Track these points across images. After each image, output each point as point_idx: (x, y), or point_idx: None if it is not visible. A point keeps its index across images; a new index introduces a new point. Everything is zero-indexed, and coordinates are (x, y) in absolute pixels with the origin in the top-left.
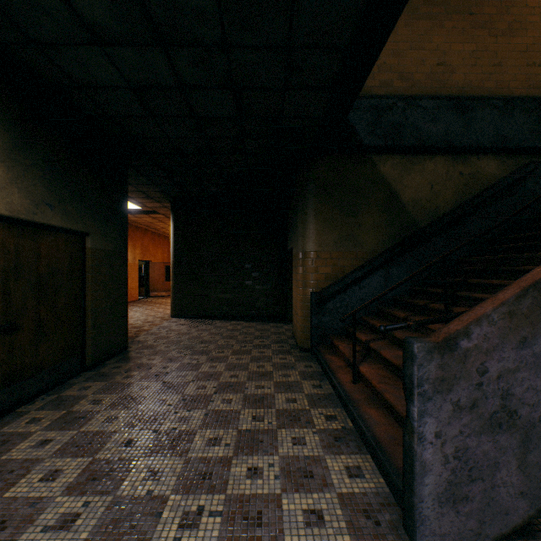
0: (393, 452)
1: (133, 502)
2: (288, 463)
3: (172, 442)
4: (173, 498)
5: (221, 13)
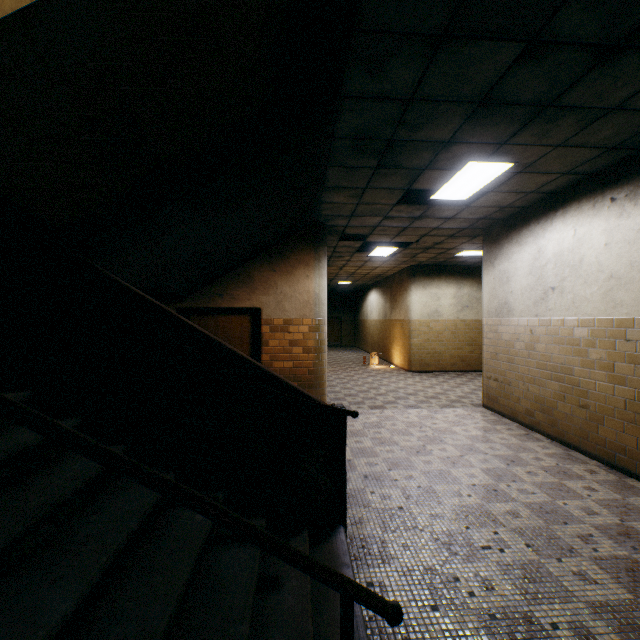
0: (336, 559)
1: (561, 552)
2: (453, 596)
3: (637, 626)
4: (532, 556)
5: (564, 1)
